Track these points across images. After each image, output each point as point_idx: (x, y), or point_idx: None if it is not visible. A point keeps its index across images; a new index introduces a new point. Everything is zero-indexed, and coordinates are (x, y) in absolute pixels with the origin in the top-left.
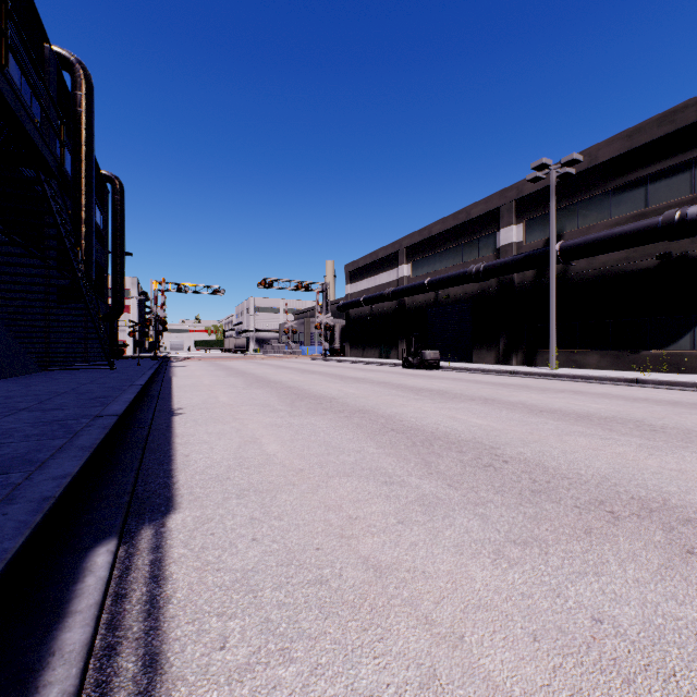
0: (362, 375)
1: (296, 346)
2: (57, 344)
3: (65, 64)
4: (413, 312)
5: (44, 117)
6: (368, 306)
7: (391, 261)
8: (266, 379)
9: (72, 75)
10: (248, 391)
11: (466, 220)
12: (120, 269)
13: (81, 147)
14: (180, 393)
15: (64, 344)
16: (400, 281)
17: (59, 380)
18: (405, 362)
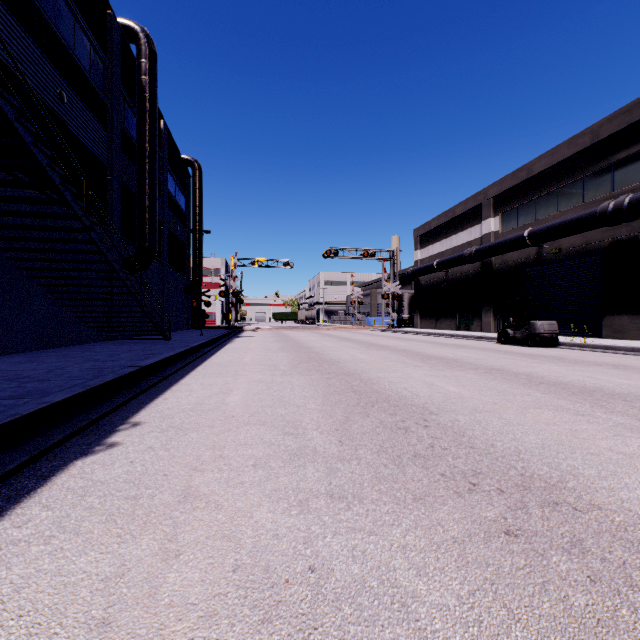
0: (448, 353)
1: (362, 317)
2: (125, 314)
3: (131, 35)
4: (503, 274)
5: (106, 84)
6: (442, 271)
7: (472, 217)
8: (320, 356)
9: (137, 45)
10: (285, 379)
11: (591, 143)
12: (198, 245)
13: (144, 115)
14: (190, 379)
15: (135, 314)
16: (484, 238)
17: (82, 353)
18: (501, 335)
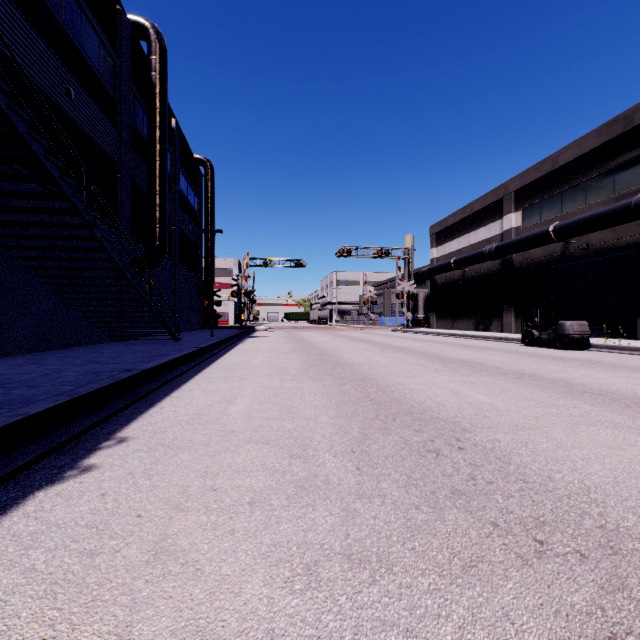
0: (469, 355)
1: (376, 317)
2: (135, 314)
3: (141, 32)
4: (525, 271)
5: (116, 81)
6: (459, 270)
7: (491, 213)
8: (333, 359)
9: (147, 41)
10: (294, 385)
11: (624, 131)
12: (210, 245)
13: (154, 113)
14: (193, 384)
15: (146, 314)
16: (505, 235)
17: (86, 355)
18: (526, 336)
